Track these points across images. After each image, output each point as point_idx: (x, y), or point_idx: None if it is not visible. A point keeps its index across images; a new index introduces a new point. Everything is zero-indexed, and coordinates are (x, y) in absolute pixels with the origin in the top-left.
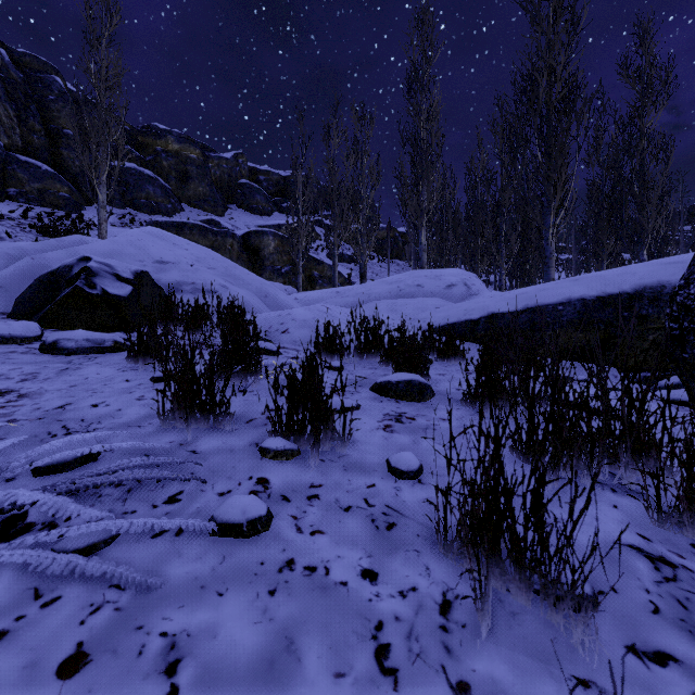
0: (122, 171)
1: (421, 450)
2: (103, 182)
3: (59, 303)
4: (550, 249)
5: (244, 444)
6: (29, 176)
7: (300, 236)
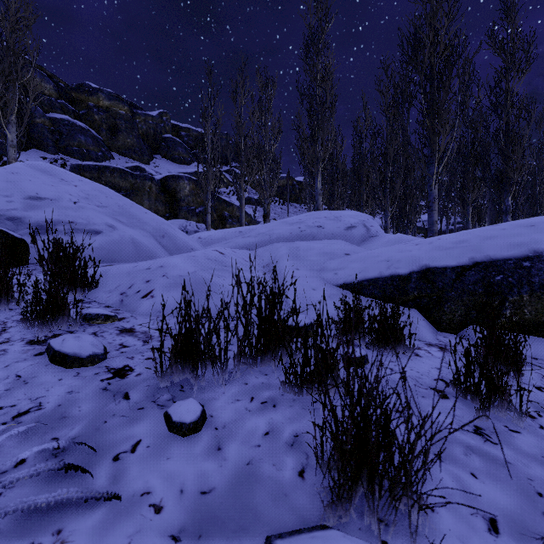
0: (55, 121)
1: None
2: (12, 122)
3: None
4: (433, 194)
5: None
6: None
7: (208, 179)
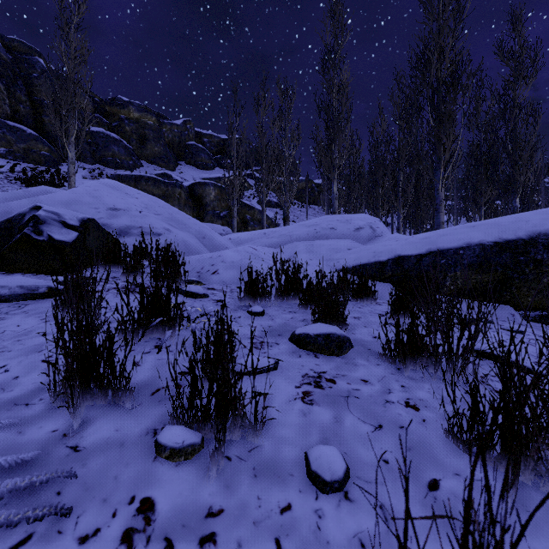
0: (92, 134)
1: (345, 433)
2: (72, 143)
3: (8, 248)
4: (439, 197)
5: (140, 432)
6: (16, 138)
7: (234, 186)
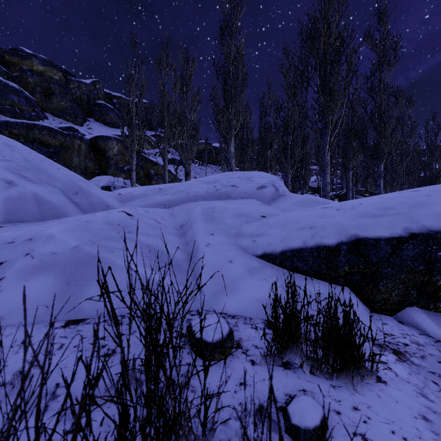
0: None
1: None
2: None
3: None
4: (326, 160)
5: None
6: None
7: (133, 140)
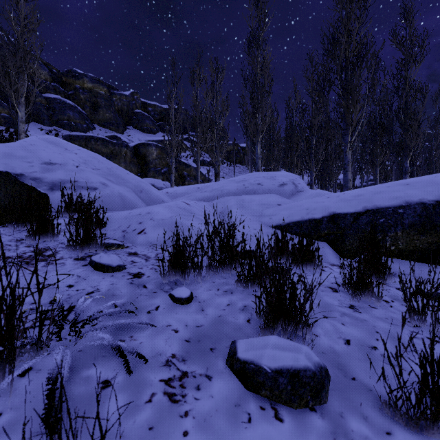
0: (50, 100)
1: None
2: (22, 103)
3: None
4: (347, 158)
5: None
6: None
7: (172, 146)
